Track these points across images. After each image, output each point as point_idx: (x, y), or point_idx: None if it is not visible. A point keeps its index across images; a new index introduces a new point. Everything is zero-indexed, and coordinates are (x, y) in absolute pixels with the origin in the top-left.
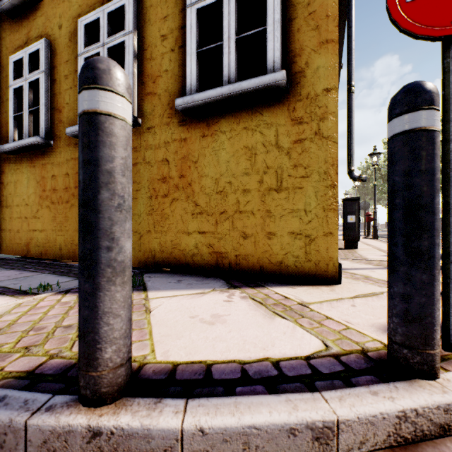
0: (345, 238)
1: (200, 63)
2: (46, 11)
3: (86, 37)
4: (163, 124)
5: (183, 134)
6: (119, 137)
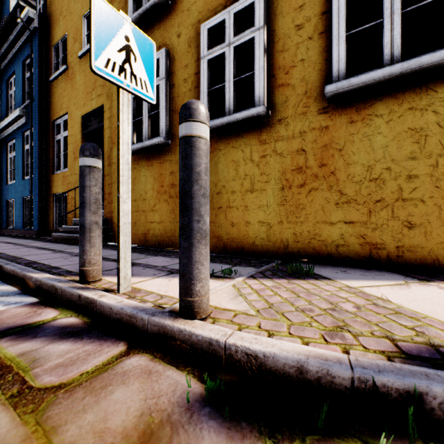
0: None
1: (347, 47)
2: (164, 23)
3: (208, 40)
4: (298, 114)
5: (323, 122)
6: None
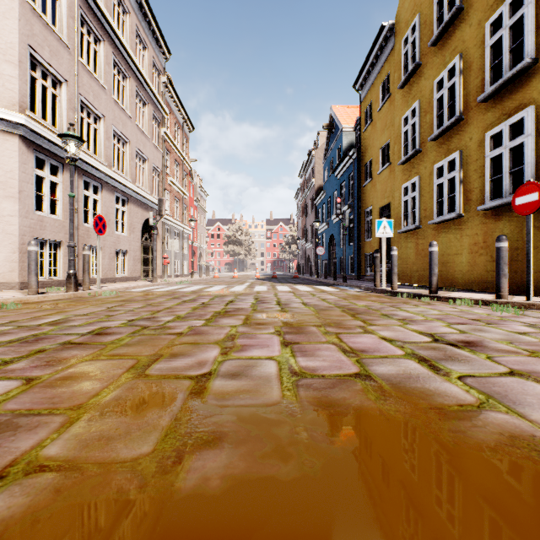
0: None
1: (493, 183)
2: (418, 160)
3: (437, 173)
4: (474, 215)
5: (484, 220)
6: (434, 254)
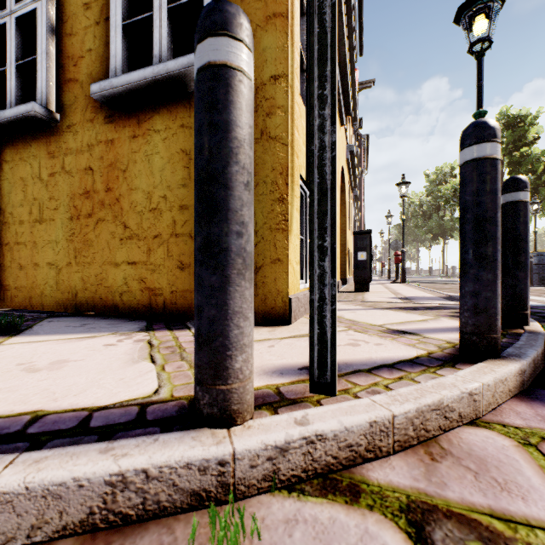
0: (355, 279)
1: (131, 41)
2: None
3: None
4: (86, 121)
5: (110, 134)
6: None
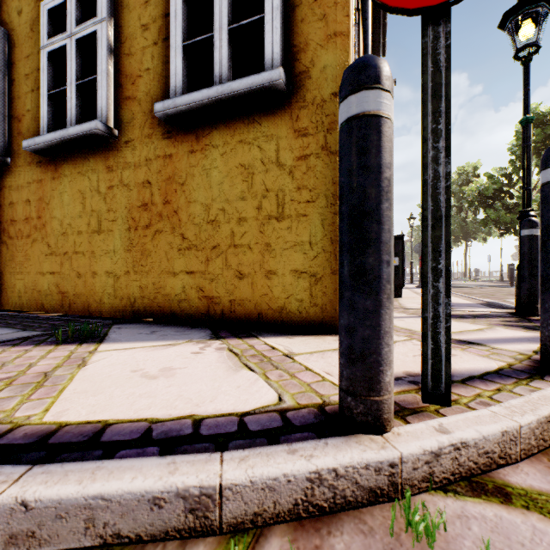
0: None
1: (189, 60)
2: None
3: (51, 25)
4: (144, 137)
5: (168, 149)
6: None
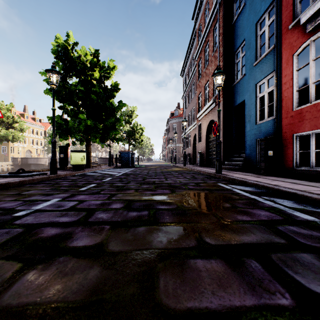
0: None
1: (3, 151)
2: None
3: None
4: (0, 154)
5: (2, 155)
6: None
